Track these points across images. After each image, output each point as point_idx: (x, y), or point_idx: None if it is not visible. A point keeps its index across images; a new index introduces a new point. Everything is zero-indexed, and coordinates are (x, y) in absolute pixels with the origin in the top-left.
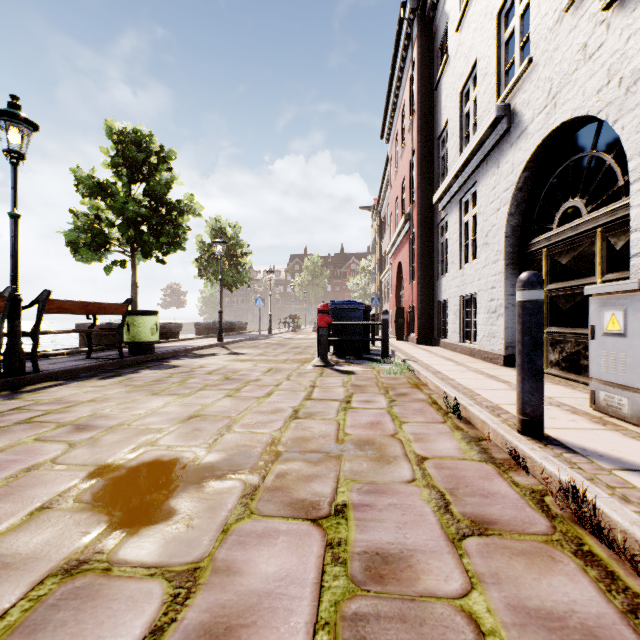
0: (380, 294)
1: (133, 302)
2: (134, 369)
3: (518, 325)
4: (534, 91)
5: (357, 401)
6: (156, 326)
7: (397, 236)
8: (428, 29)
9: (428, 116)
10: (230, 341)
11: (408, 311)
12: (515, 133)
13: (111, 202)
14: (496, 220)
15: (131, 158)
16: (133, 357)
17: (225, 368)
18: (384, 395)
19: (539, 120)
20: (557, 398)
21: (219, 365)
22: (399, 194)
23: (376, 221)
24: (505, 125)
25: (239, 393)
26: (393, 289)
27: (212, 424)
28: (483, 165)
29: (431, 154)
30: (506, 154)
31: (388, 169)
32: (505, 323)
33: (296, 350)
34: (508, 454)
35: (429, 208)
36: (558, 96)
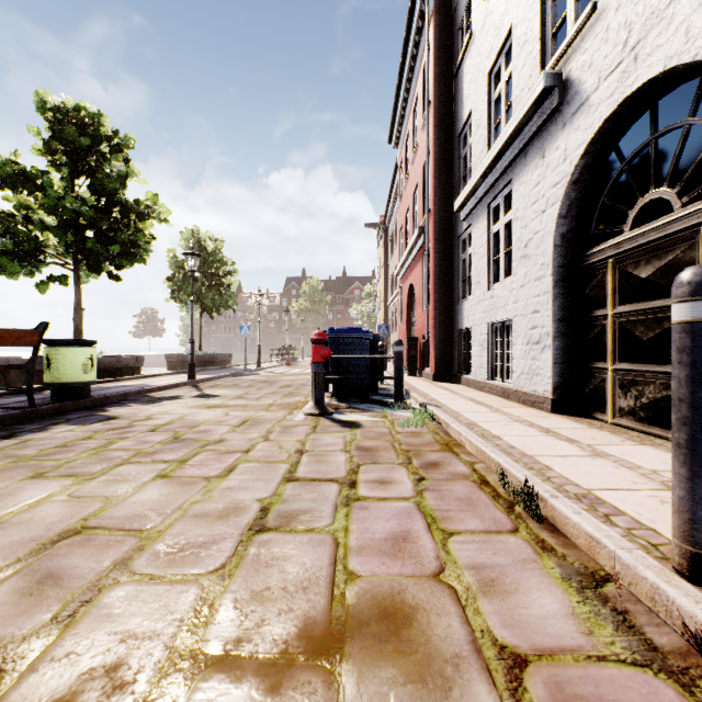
0: (387, 322)
1: (76, 329)
2: (44, 424)
3: (680, 368)
4: (600, 47)
5: (366, 482)
6: (91, 361)
7: (408, 254)
8: (446, 5)
9: (446, 109)
10: (205, 378)
11: (423, 341)
12: (570, 108)
13: (44, 198)
14: (540, 225)
15: (73, 143)
16: (52, 405)
17: (181, 420)
18: (406, 467)
19: (609, 84)
20: (666, 473)
21: (175, 415)
22: (410, 205)
23: (383, 240)
24: (556, 99)
25: (181, 469)
26: (403, 316)
27: (94, 556)
28: (521, 157)
29: (450, 154)
30: (556, 138)
31: (397, 179)
32: (554, 357)
33: (286, 390)
34: (678, 632)
35: (448, 219)
36: (641, 44)
